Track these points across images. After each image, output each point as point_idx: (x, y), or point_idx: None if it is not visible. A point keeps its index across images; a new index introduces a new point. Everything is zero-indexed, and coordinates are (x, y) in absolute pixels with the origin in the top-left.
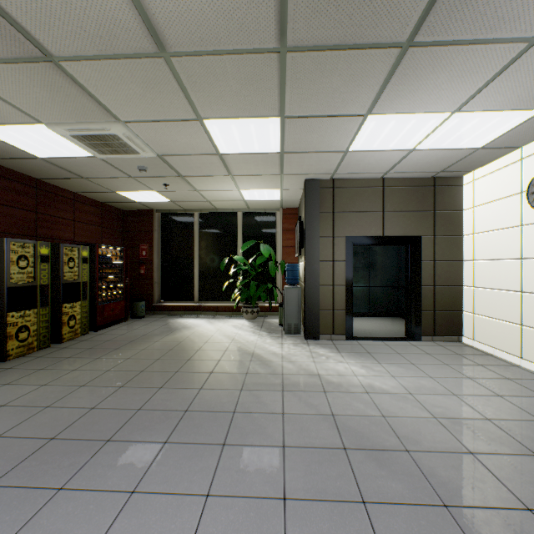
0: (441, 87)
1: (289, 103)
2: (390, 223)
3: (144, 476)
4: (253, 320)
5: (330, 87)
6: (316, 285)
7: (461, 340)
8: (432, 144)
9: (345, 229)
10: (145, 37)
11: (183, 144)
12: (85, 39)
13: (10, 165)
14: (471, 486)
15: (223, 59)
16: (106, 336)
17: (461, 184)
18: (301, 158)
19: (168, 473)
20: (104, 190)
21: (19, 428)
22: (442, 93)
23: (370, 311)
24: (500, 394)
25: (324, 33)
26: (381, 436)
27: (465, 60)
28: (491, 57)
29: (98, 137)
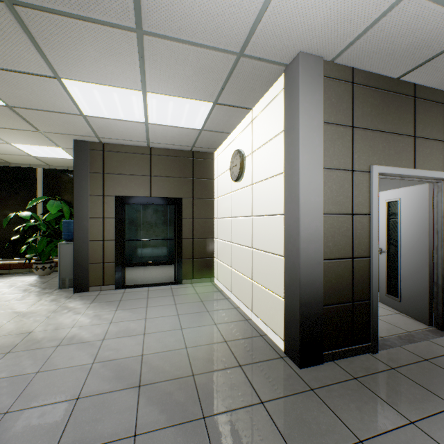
0: (103, 62)
1: None
2: (157, 186)
3: None
4: (45, 276)
5: None
6: (86, 241)
7: (213, 280)
8: (159, 120)
9: (116, 189)
10: None
11: None
12: None
13: None
14: (23, 443)
15: None
16: None
17: (214, 159)
18: (42, 116)
19: None
20: None
21: None
22: (112, 69)
23: (170, 260)
24: (184, 327)
25: None
26: None
27: (95, 37)
28: (117, 40)
29: None
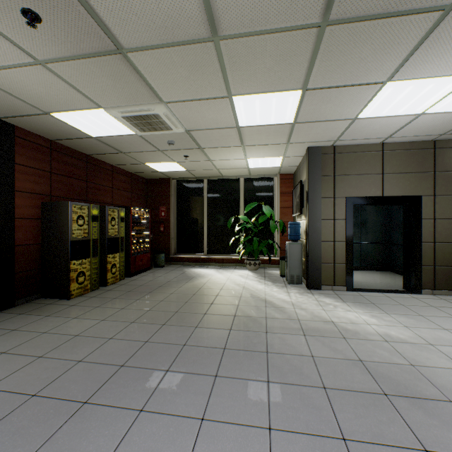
0: None
1: (315, 75)
2: (390, 184)
3: (207, 405)
4: (255, 271)
5: (358, 57)
6: (318, 241)
7: None
8: (443, 107)
9: (346, 191)
10: (203, 23)
11: (210, 120)
12: (152, 31)
13: (70, 144)
14: None
15: (265, 38)
16: (139, 281)
17: None
18: (310, 128)
19: (227, 404)
20: (136, 162)
21: (94, 355)
22: None
23: (361, 265)
24: None
25: (368, 3)
26: (418, 385)
27: None
28: None
29: (142, 117)
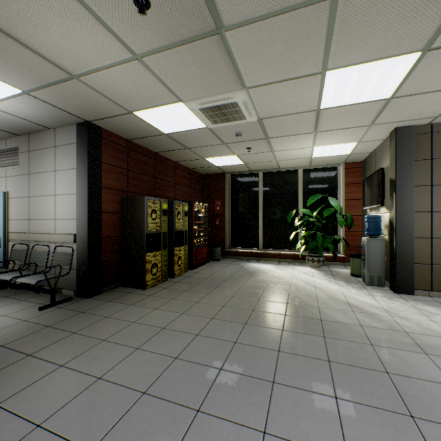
0: None
1: None
2: None
3: (344, 439)
4: (318, 269)
5: None
6: (409, 237)
7: None
8: None
9: None
10: None
11: (289, 104)
12: None
13: (142, 143)
14: None
15: None
16: (201, 274)
17: None
18: (409, 102)
19: None
20: (197, 158)
21: (187, 352)
22: None
23: None
24: None
25: None
26: None
27: None
28: None
29: (219, 107)
